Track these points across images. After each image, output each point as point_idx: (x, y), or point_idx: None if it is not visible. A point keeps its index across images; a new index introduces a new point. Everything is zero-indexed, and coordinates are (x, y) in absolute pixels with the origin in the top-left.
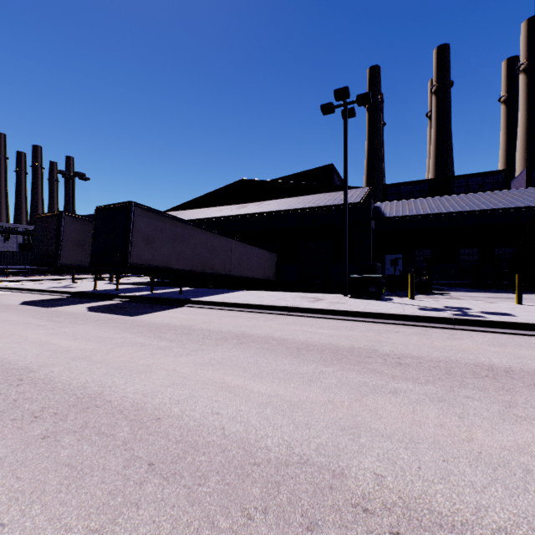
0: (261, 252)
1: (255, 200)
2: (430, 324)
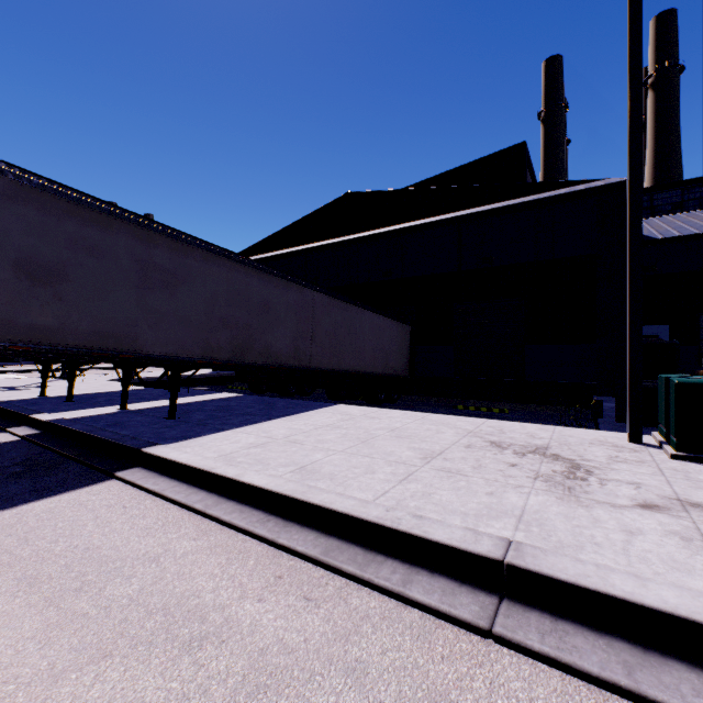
0: (380, 320)
1: (370, 228)
2: None
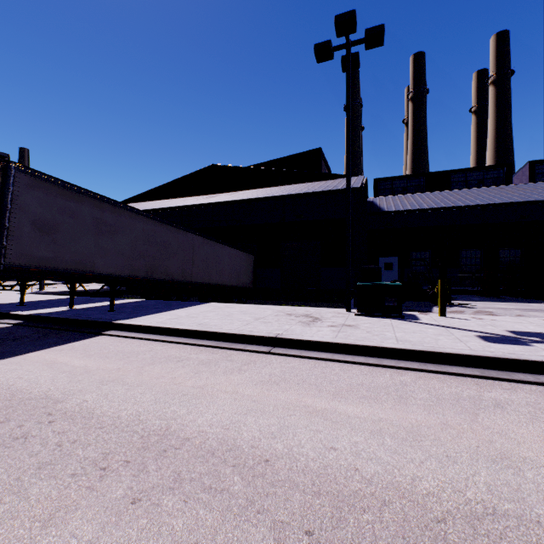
0: (234, 252)
1: (228, 190)
2: (538, 378)
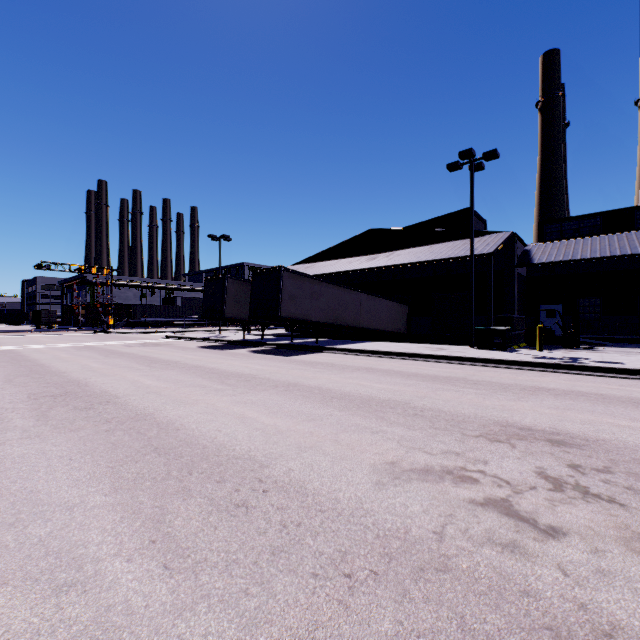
0: (390, 304)
1: (385, 250)
2: (532, 368)
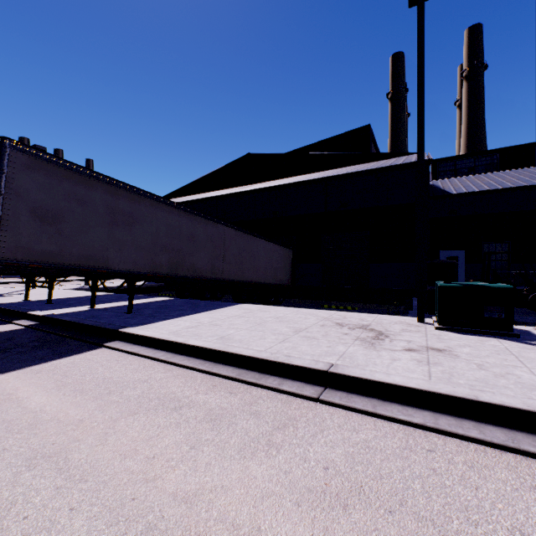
0: (270, 246)
1: (264, 180)
2: None
